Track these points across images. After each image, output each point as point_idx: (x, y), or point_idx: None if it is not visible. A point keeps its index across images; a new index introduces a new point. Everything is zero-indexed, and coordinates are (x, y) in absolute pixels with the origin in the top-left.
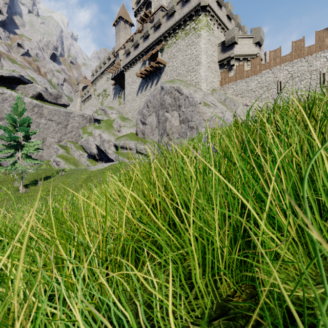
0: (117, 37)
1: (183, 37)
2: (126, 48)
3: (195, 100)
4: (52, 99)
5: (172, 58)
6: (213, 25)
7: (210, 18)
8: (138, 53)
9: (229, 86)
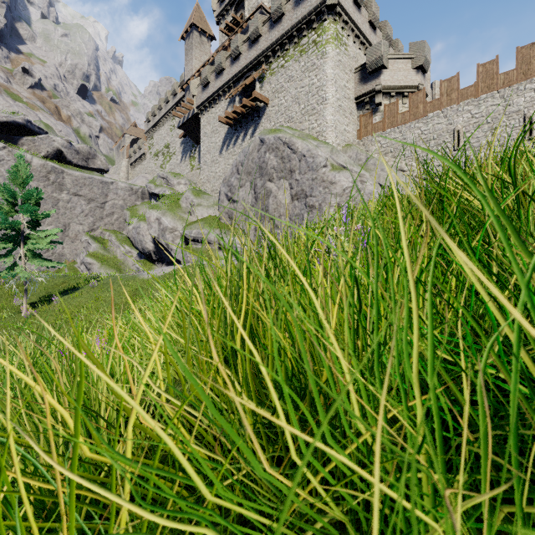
0: (187, 57)
1: (296, 57)
2: (203, 76)
3: (317, 161)
4: (79, 160)
5: (279, 91)
6: (347, 38)
7: (342, 26)
8: (222, 84)
9: (374, 139)
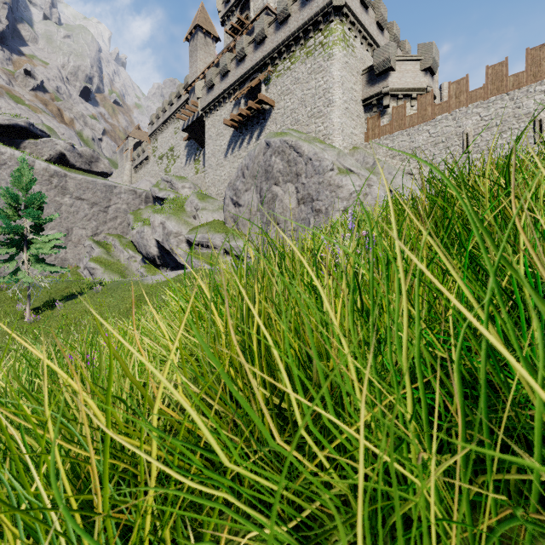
0: (191, 59)
1: (303, 59)
2: (208, 78)
3: (324, 165)
4: (82, 163)
5: (285, 94)
6: (354, 39)
7: (349, 27)
8: (228, 86)
9: (381, 142)
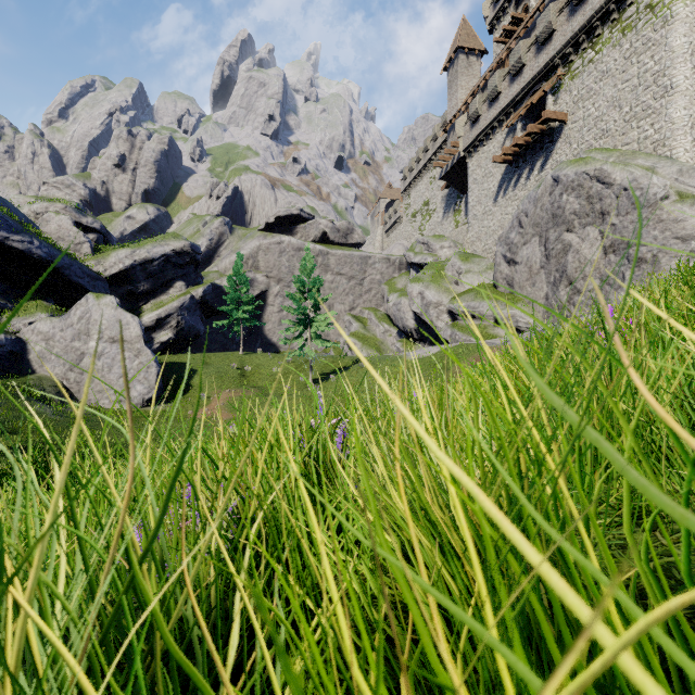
0: (450, 91)
1: (615, 41)
2: (472, 110)
3: (649, 193)
4: (339, 238)
5: (585, 98)
6: None
7: None
8: (498, 113)
9: None
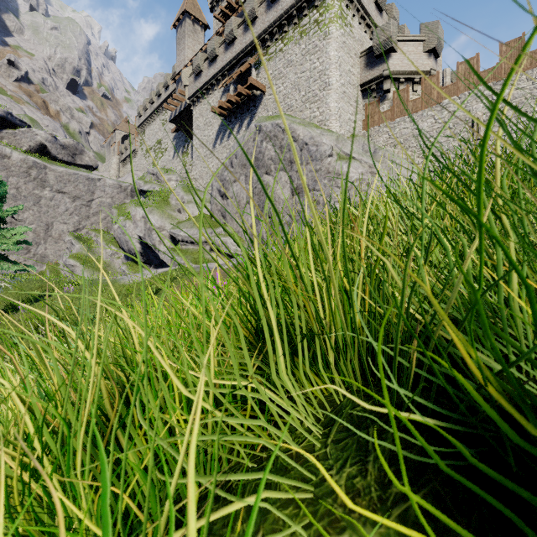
0: (179, 47)
1: (296, 40)
2: (195, 64)
3: (321, 150)
4: (65, 155)
5: (277, 78)
6: (352, 18)
7: (347, 4)
8: (216, 72)
9: (381, 130)
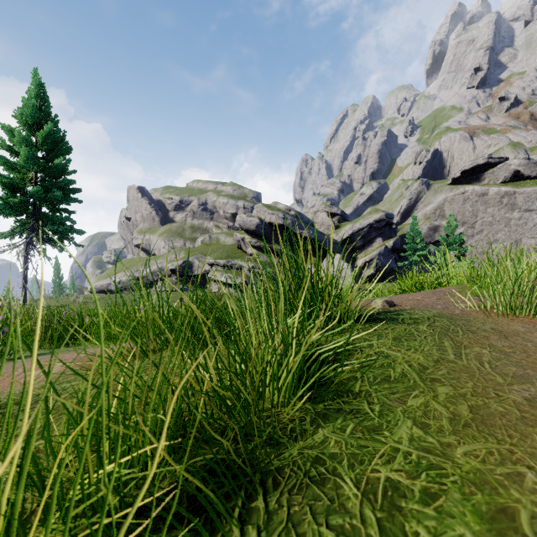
0: None
1: None
2: None
3: None
4: None
5: None
6: None
7: None
8: None
9: None
